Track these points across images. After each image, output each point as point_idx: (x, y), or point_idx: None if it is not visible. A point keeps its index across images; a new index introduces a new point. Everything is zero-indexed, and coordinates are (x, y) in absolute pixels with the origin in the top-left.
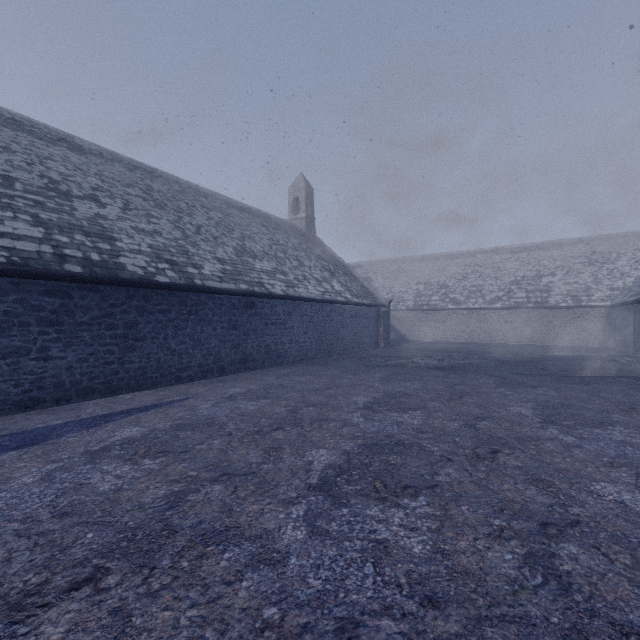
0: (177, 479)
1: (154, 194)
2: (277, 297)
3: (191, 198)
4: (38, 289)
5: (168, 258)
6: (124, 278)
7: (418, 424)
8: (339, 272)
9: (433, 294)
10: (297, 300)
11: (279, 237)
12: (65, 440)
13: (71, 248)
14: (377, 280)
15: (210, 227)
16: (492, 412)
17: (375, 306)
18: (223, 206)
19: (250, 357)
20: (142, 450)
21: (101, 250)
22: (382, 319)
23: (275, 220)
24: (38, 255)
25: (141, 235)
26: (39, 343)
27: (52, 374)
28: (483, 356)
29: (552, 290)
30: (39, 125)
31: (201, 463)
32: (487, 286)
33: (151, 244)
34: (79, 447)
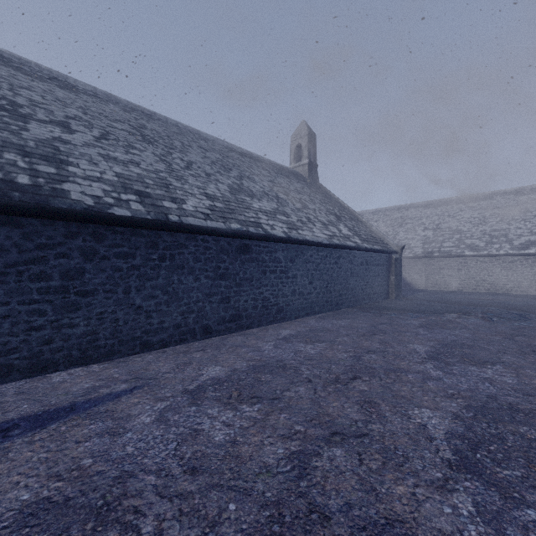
0: None
1: (145, 131)
2: (277, 240)
3: (188, 139)
4: None
5: (139, 189)
6: (57, 207)
7: None
8: (345, 216)
9: (445, 240)
10: (301, 244)
11: (281, 180)
12: None
13: None
14: (379, 228)
15: (204, 164)
16: None
17: (386, 252)
18: (223, 149)
19: (244, 313)
20: None
21: (38, 173)
22: (394, 267)
23: (277, 166)
24: None
25: (110, 163)
26: None
27: None
28: None
29: None
30: (30, 63)
31: None
32: (513, 230)
33: (120, 173)
34: None
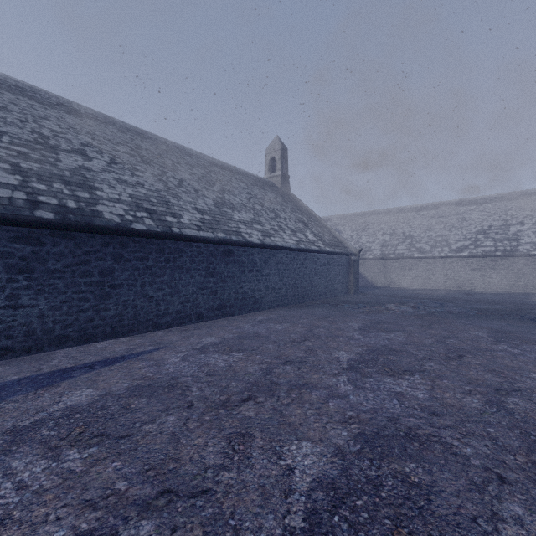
0: (95, 499)
1: (142, 152)
2: (254, 245)
3: (177, 156)
4: (7, 235)
5: (148, 207)
6: (98, 225)
7: (424, 398)
8: (312, 223)
9: (399, 244)
10: (273, 248)
11: (257, 192)
12: (1, 407)
13: (47, 195)
14: (345, 232)
15: (192, 181)
16: (513, 381)
17: (346, 255)
18: (206, 164)
19: (227, 303)
20: (77, 430)
21: (79, 198)
22: (352, 267)
23: (253, 177)
24: (9, 201)
25: (123, 186)
26: (8, 291)
27: (22, 322)
28: (458, 303)
29: (521, 238)
30: (40, 91)
31: (140, 462)
32: (453, 236)
33: (132, 194)
34: (9, 420)
